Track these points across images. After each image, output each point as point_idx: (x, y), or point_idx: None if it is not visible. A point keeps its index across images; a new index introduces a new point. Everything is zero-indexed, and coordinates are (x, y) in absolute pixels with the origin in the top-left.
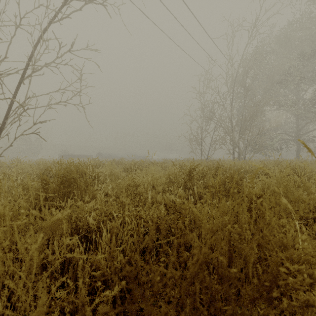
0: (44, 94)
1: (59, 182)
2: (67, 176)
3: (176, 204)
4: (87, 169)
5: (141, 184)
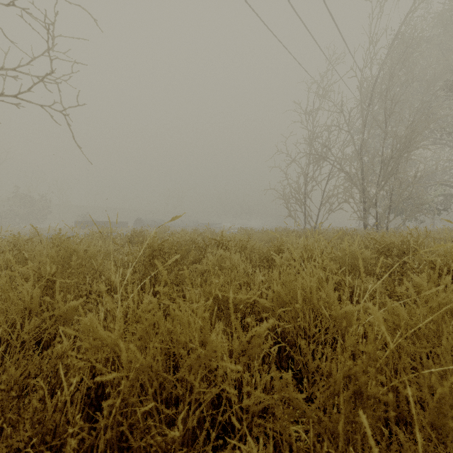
0: None
1: None
2: None
3: None
4: None
5: None
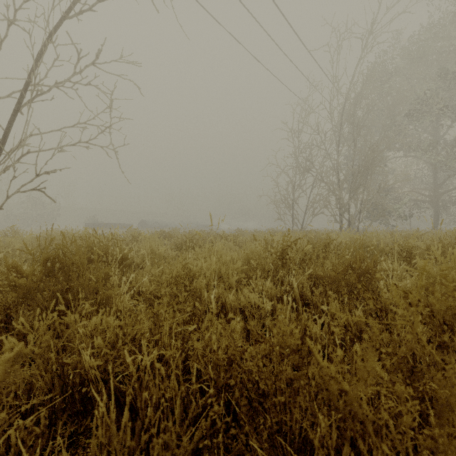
0: (55, 130)
1: (41, 273)
2: (62, 261)
3: (261, 310)
4: (108, 246)
5: (200, 273)
